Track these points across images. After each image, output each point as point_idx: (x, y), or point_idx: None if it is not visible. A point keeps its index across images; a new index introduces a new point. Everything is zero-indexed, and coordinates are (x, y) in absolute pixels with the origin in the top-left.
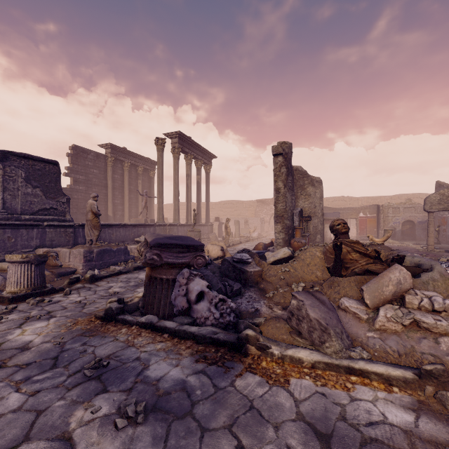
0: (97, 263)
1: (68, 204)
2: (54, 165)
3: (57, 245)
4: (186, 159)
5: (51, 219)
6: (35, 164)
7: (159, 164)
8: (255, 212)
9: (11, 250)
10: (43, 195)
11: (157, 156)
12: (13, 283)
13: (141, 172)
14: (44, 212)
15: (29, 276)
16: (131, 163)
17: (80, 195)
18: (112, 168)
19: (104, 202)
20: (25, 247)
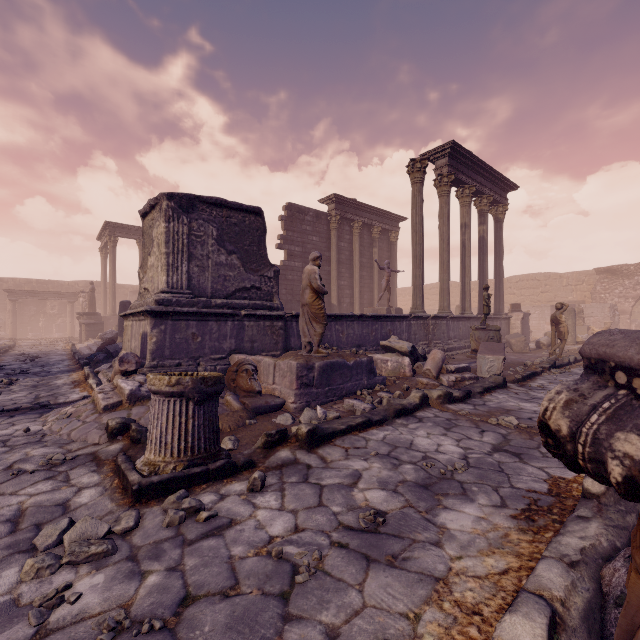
0: (321, 390)
1: (276, 280)
2: (256, 216)
3: (259, 349)
4: (460, 196)
5: (252, 306)
6: (230, 215)
7: (416, 207)
8: (593, 294)
9: (196, 356)
10: (241, 266)
11: (412, 194)
12: (154, 441)
13: (377, 235)
14: (243, 295)
15: (182, 429)
16: (363, 223)
17: (295, 275)
18: (337, 232)
19: (326, 284)
20: (215, 351)
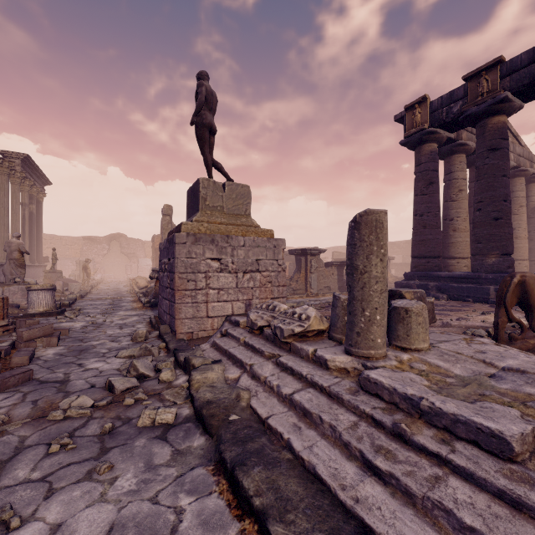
0: None
1: None
2: None
3: None
4: (22, 184)
5: None
6: None
7: (4, 191)
8: (82, 252)
9: None
10: None
11: (0, 181)
12: (45, 304)
13: None
14: None
15: (54, 299)
16: None
17: None
18: None
19: None
20: None
